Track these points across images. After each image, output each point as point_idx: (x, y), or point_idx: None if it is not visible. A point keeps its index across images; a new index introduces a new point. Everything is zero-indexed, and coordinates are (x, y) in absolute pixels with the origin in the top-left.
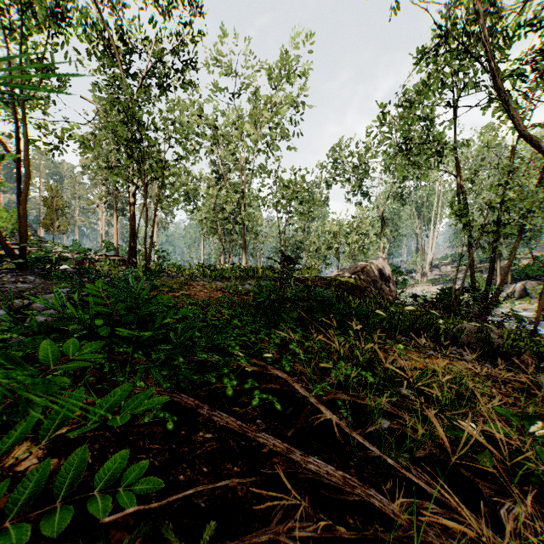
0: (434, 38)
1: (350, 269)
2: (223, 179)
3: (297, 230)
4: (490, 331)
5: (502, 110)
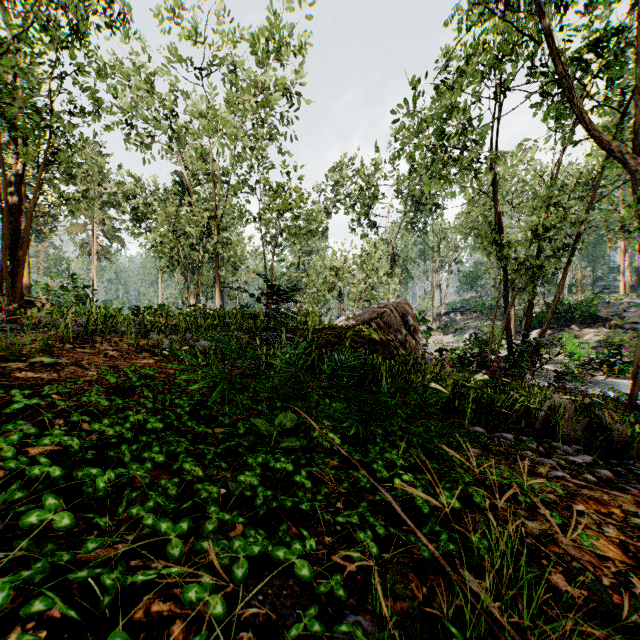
0: None
1: (365, 315)
2: (189, 192)
3: (290, 267)
4: (595, 410)
5: (557, 107)
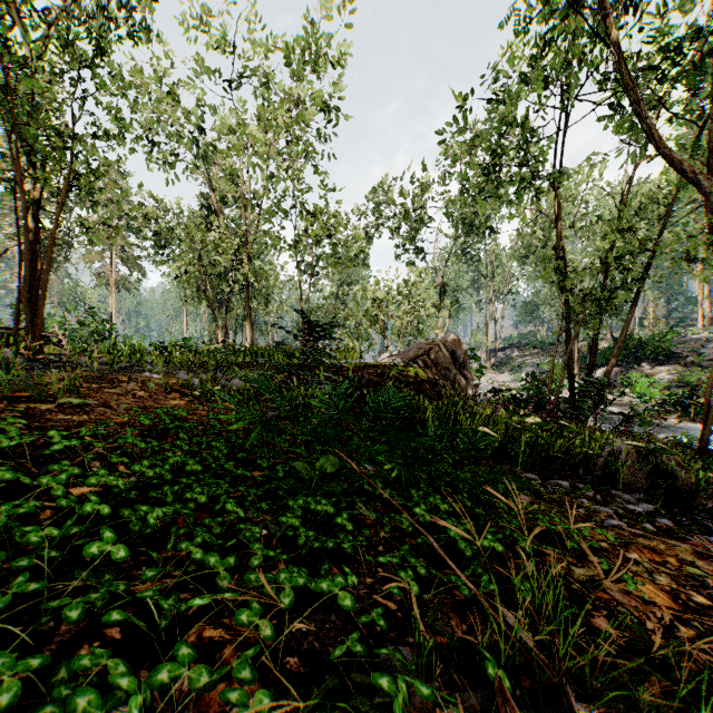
0: (538, 0)
1: (411, 352)
2: (217, 216)
3: (328, 298)
4: (660, 456)
5: (623, 123)
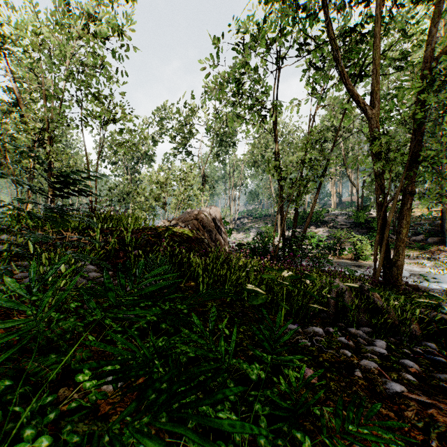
0: None
1: (183, 218)
2: (19, 104)
3: (123, 180)
4: (366, 292)
5: (317, 74)
